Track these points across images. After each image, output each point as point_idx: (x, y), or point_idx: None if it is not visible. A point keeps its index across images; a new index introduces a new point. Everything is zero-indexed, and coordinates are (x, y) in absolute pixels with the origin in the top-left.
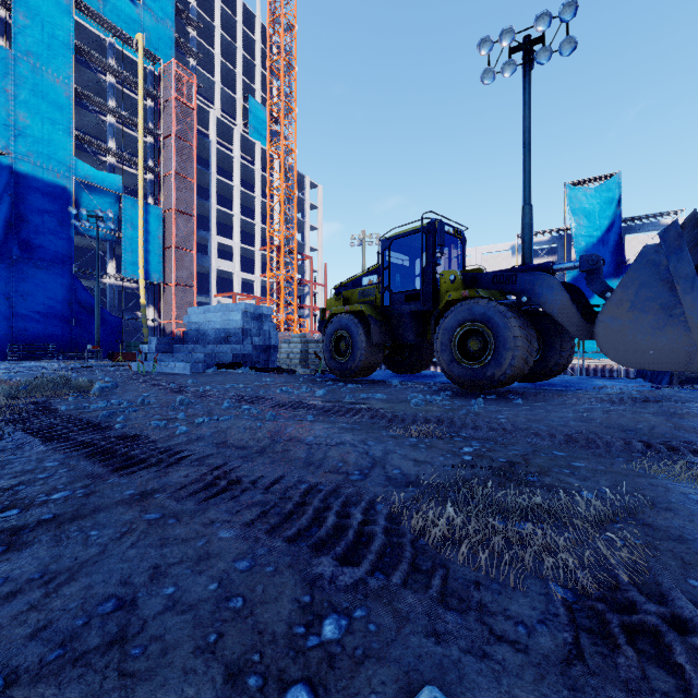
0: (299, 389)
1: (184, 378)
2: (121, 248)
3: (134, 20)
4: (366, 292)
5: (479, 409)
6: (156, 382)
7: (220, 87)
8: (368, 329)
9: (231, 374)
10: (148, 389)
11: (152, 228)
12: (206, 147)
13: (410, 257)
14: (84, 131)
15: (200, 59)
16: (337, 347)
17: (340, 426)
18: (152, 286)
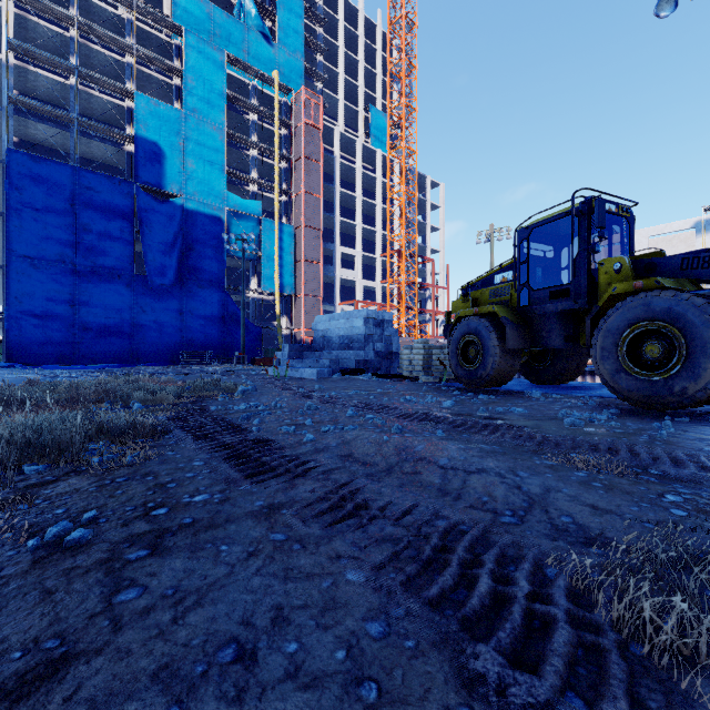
0: (423, 399)
1: (312, 383)
2: (261, 265)
3: (271, 60)
4: (499, 291)
5: (668, 436)
6: (288, 386)
7: (344, 104)
8: (501, 333)
9: (354, 380)
10: (281, 393)
11: (285, 245)
12: (331, 163)
13: (554, 247)
14: (233, 167)
15: (325, 81)
16: (464, 353)
17: (479, 448)
18: (285, 298)
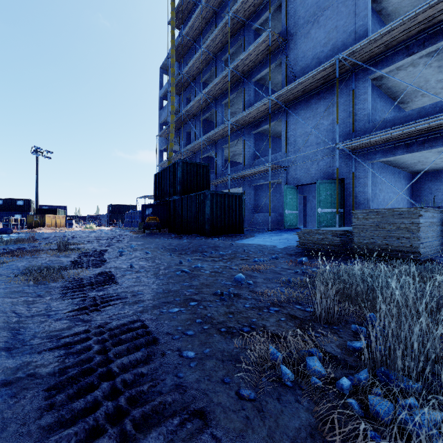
0: None
1: None
2: None
3: None
4: None
5: None
6: None
7: None
8: None
9: None
10: None
11: None
12: None
13: None
14: None
15: None
16: None
17: None
18: None
